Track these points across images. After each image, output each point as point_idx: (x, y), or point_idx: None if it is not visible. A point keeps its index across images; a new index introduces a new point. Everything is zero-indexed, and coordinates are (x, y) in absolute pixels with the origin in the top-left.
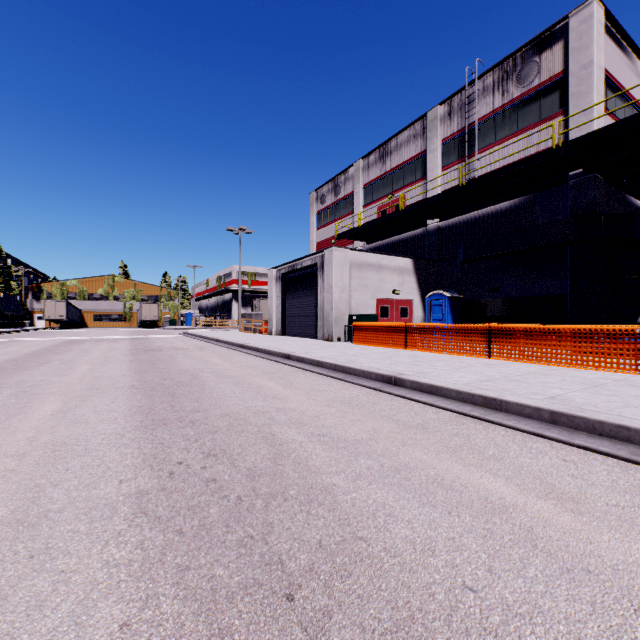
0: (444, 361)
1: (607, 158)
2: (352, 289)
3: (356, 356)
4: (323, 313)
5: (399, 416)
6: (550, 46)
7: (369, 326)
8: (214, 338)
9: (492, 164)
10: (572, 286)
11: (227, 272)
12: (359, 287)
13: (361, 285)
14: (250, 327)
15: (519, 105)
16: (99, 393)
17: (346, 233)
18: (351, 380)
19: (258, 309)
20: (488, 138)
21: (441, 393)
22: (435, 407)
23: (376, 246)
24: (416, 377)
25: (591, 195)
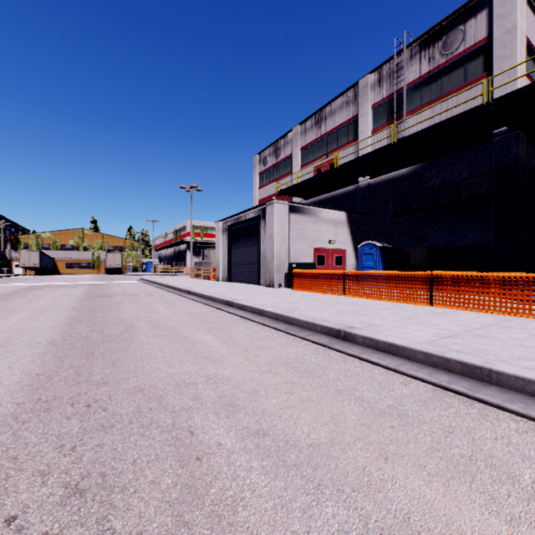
0: (388, 309)
1: (531, 116)
2: (292, 239)
3: (298, 303)
4: (265, 261)
5: (361, 390)
6: (474, 15)
7: (308, 273)
8: (165, 284)
9: (419, 125)
10: (496, 236)
11: (182, 226)
12: (298, 237)
13: (300, 235)
14: (200, 274)
15: (444, 71)
16: (5, 352)
17: (286, 190)
18: (295, 333)
19: (208, 258)
20: (415, 102)
21: (403, 354)
22: (400, 373)
23: (312, 202)
24: (369, 332)
25: (515, 151)
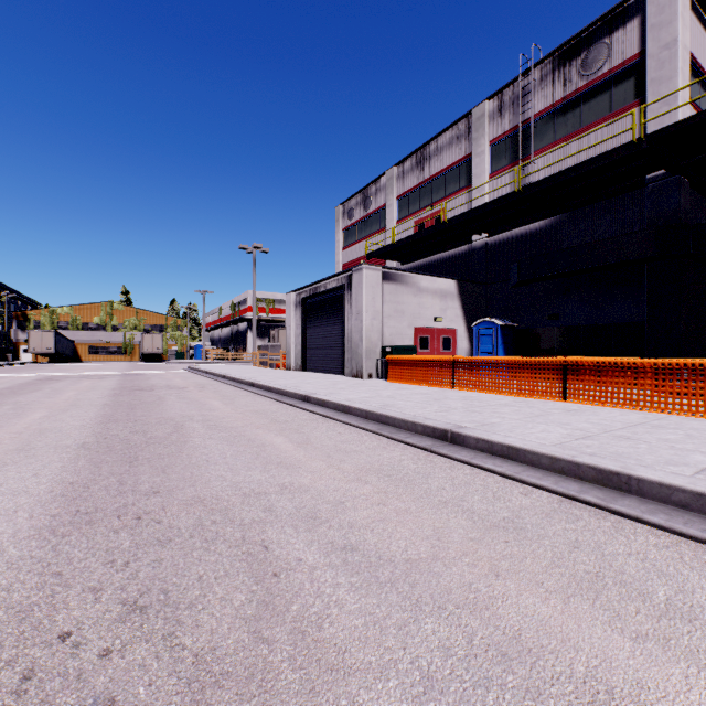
0: (509, 406)
1: (696, 156)
2: (386, 315)
3: (393, 398)
4: (351, 344)
5: (470, 501)
6: (623, 24)
7: (407, 360)
8: (221, 374)
9: (551, 167)
10: (651, 312)
11: (242, 298)
12: (394, 313)
13: (396, 311)
14: (266, 361)
15: (584, 96)
16: (26, 457)
17: (378, 251)
18: (389, 434)
19: (276, 340)
20: (546, 137)
21: (524, 458)
22: (520, 482)
23: (412, 267)
24: (483, 432)
25: (675, 201)
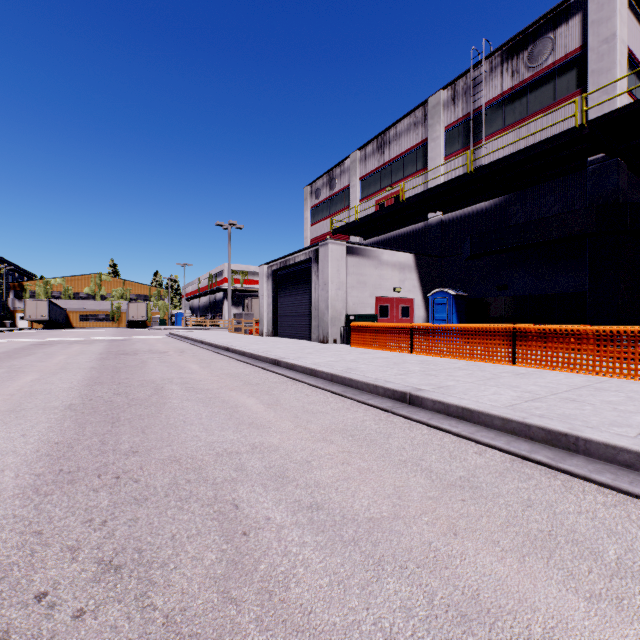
0: (462, 369)
1: (633, 140)
2: (349, 286)
3: (356, 362)
4: (318, 312)
5: (428, 461)
6: (566, 20)
7: (369, 327)
8: (199, 340)
9: (500, 151)
10: (592, 283)
11: (219, 271)
12: (357, 284)
13: (359, 282)
14: (240, 327)
15: (531, 86)
16: (16, 418)
17: (342, 227)
18: (353, 396)
19: (250, 309)
20: (496, 123)
21: (478, 419)
22: (474, 442)
23: (374, 242)
24: (439, 395)
25: (614, 182)
